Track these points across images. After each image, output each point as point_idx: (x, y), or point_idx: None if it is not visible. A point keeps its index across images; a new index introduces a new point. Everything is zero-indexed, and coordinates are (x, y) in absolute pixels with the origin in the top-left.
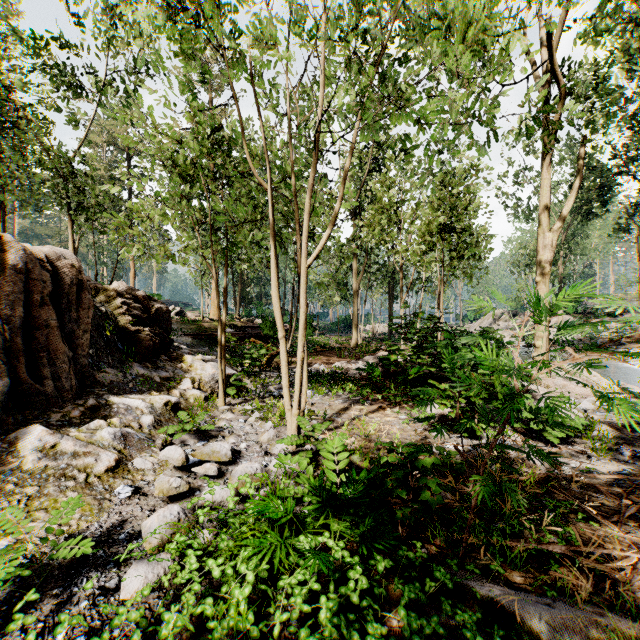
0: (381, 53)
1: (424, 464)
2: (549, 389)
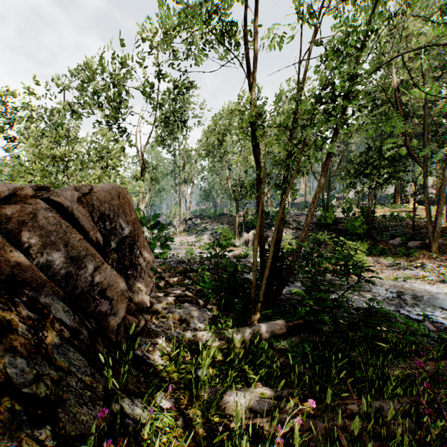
0: None
1: None
2: None
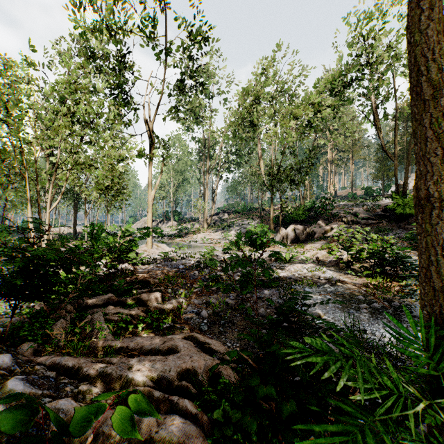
0: (82, 141)
1: (97, 265)
2: (150, 253)
